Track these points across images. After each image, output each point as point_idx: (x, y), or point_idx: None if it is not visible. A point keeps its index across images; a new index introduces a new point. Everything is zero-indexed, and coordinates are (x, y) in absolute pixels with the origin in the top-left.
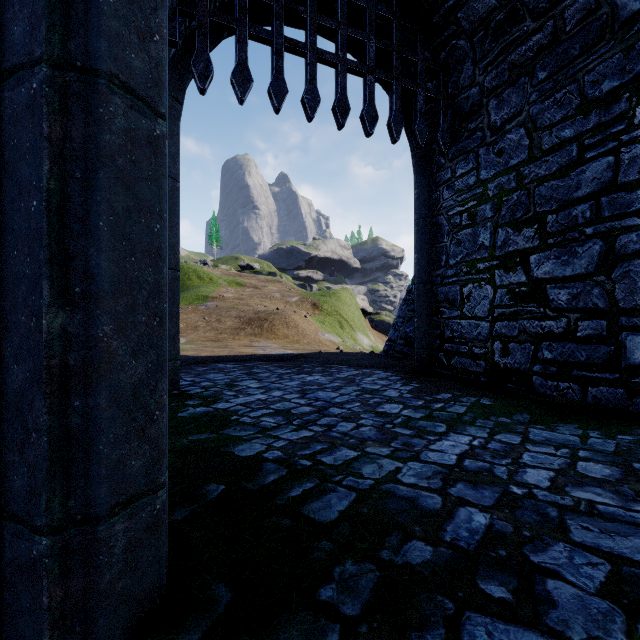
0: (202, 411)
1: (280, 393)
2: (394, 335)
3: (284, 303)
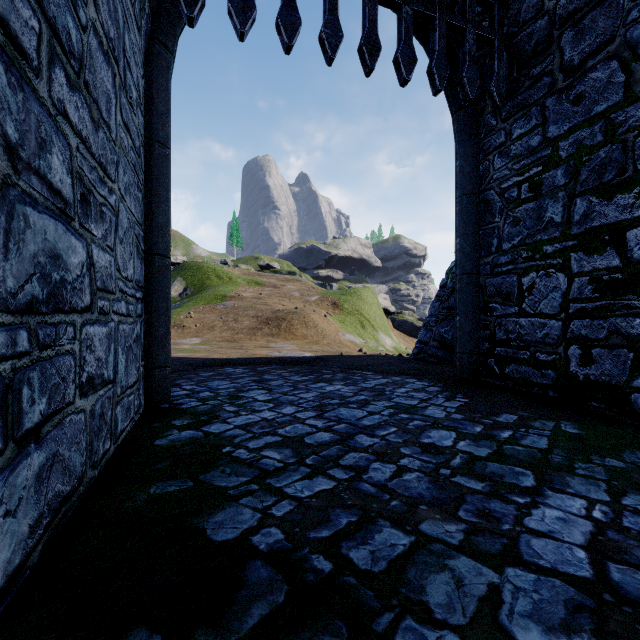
0: (188, 437)
1: (292, 409)
2: (426, 336)
3: (303, 302)
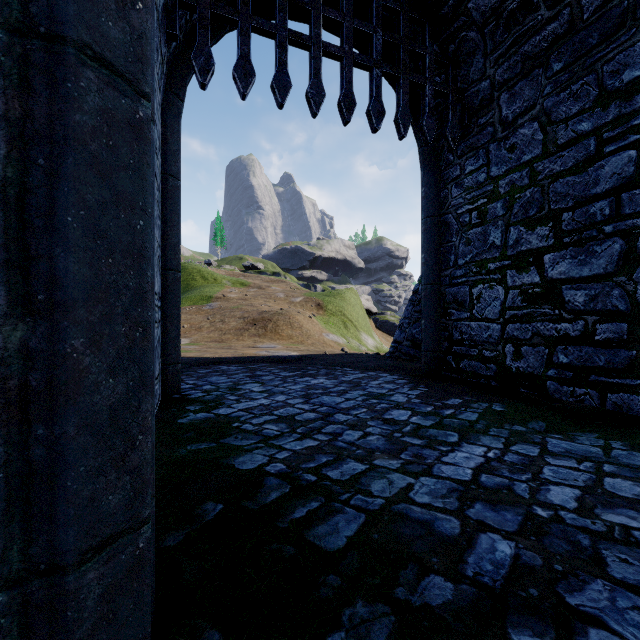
0: (203, 417)
1: (284, 398)
2: (400, 336)
3: (288, 303)
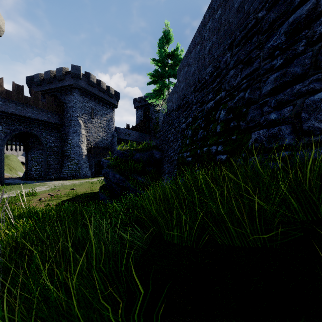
0: None
1: None
2: (24, 173)
3: None
